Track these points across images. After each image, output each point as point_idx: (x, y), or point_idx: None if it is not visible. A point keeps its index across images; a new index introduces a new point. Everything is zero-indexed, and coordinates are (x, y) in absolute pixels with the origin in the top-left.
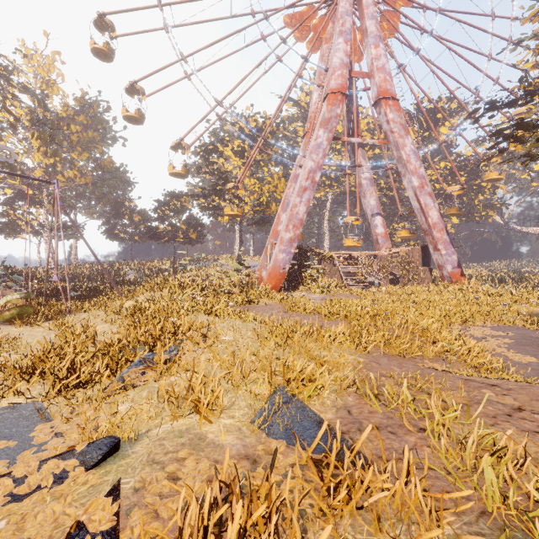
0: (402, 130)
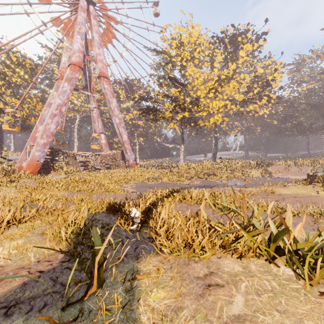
0: (111, 94)
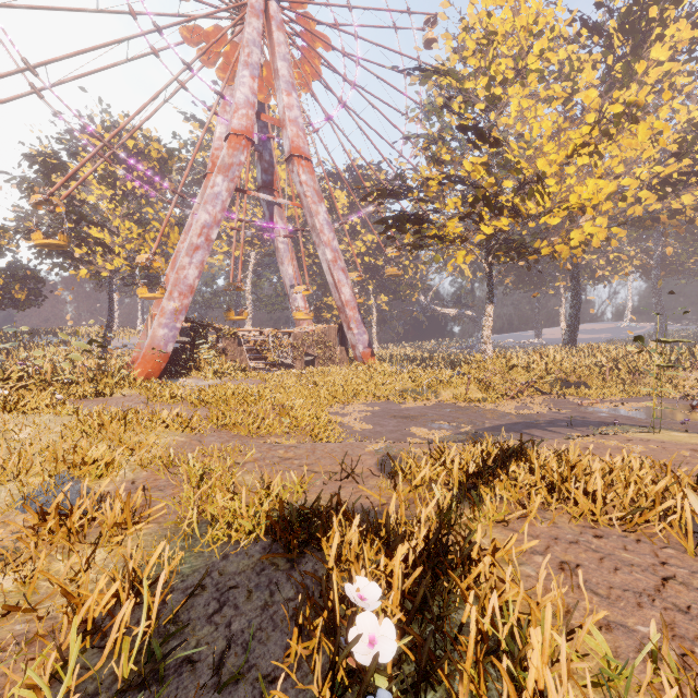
0: (316, 196)
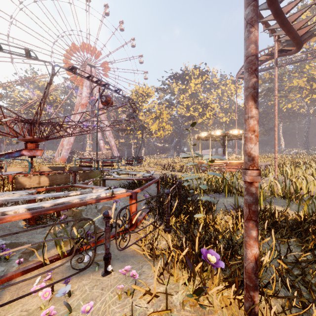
0: (104, 118)
